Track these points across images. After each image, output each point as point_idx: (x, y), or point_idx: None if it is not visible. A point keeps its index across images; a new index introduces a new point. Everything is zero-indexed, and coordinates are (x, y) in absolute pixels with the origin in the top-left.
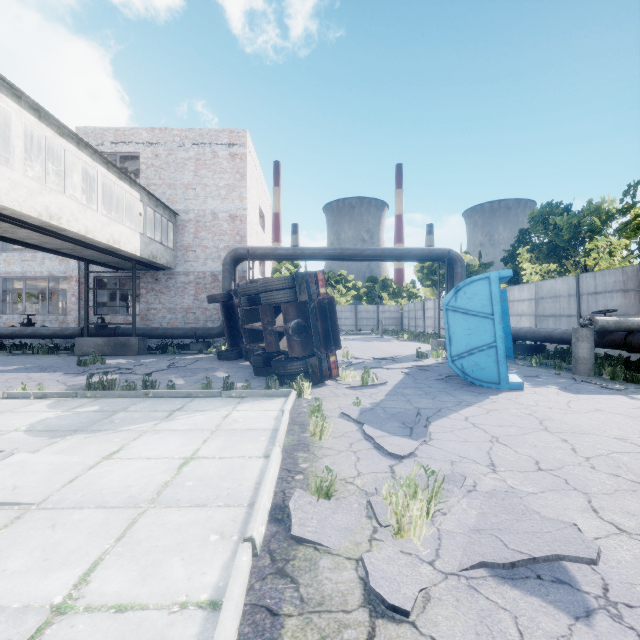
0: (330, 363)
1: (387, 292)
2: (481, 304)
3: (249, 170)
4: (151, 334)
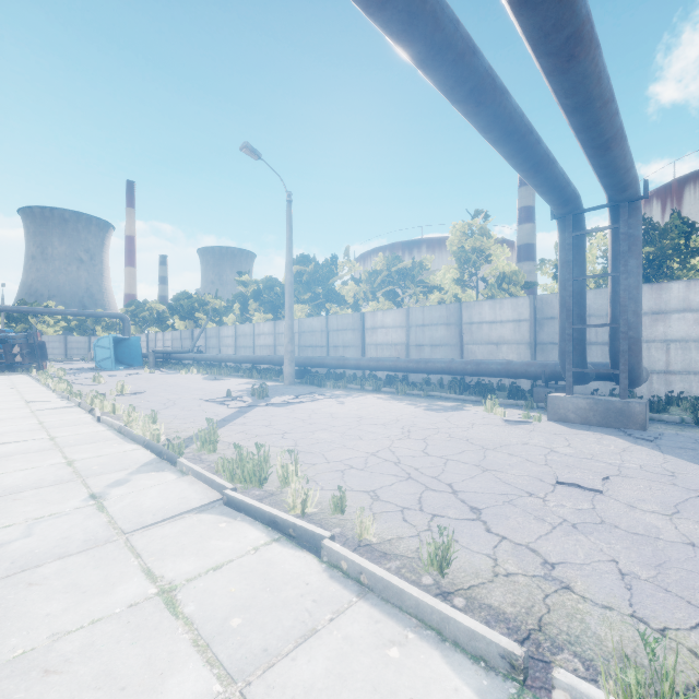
0: (44, 365)
1: (101, 325)
2: (107, 345)
3: None
4: None
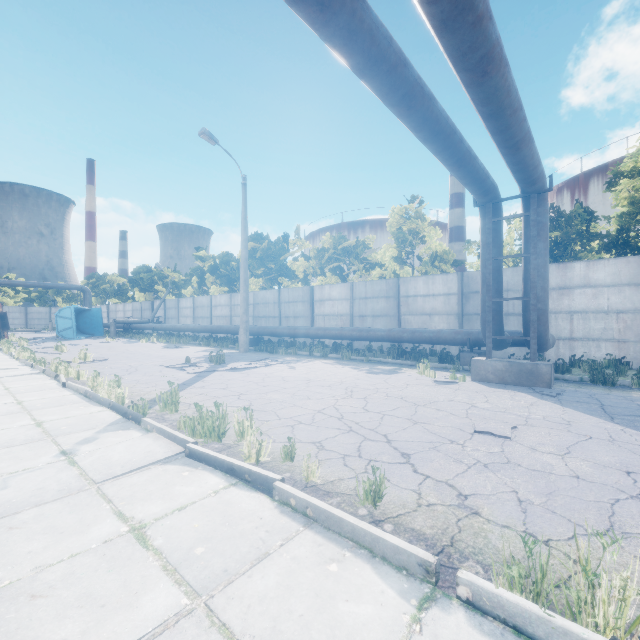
0: (5, 335)
1: (62, 297)
2: (69, 315)
3: None
4: None
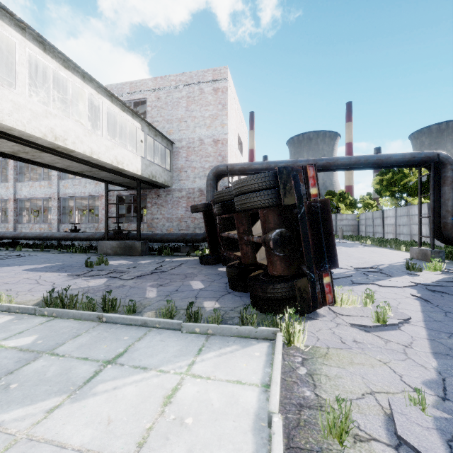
0: (323, 286)
1: (344, 203)
2: None
3: (229, 101)
4: (152, 239)
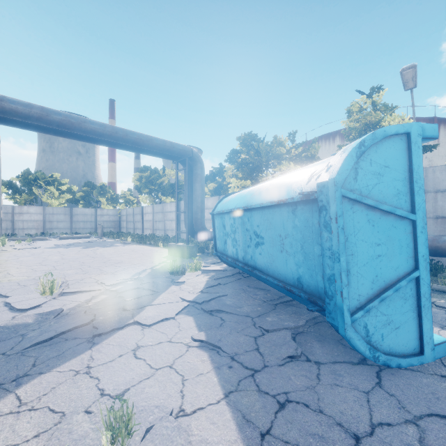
0: None
1: (105, 197)
2: (396, 189)
3: None
4: None
